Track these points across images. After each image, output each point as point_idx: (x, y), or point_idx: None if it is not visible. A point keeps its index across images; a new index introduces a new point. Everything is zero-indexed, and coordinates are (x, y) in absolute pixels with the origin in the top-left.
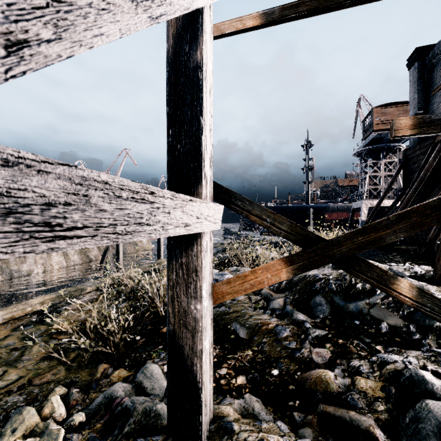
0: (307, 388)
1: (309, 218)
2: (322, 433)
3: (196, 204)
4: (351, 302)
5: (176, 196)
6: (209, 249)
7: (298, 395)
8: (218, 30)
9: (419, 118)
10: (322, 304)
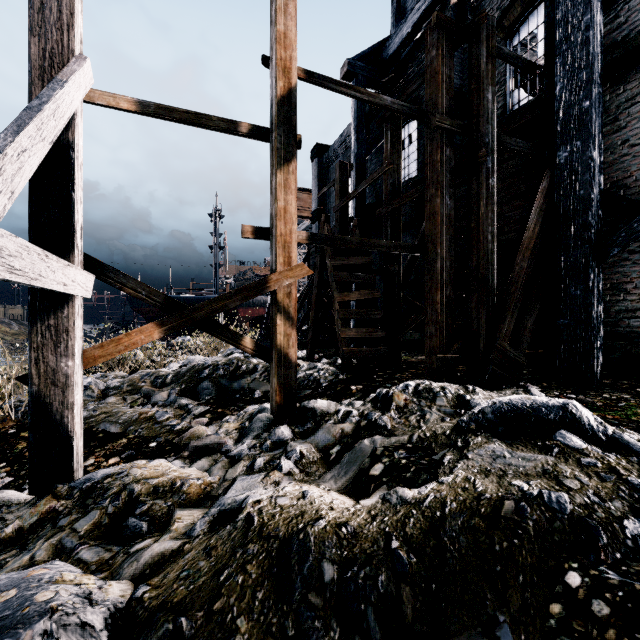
0: (183, 443)
1: (219, 314)
2: (190, 458)
3: (73, 269)
4: (235, 382)
5: (59, 260)
6: (80, 315)
7: (174, 450)
8: (87, 95)
9: (256, 227)
10: (209, 388)
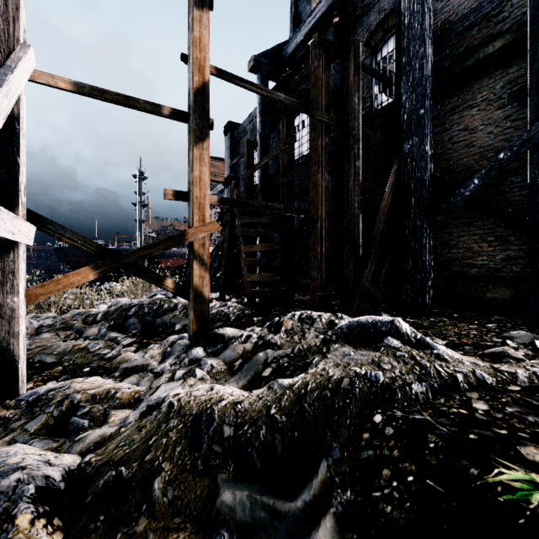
0: (114, 367)
1: (142, 264)
2: (120, 377)
3: (19, 221)
4: (158, 318)
5: (9, 213)
6: (23, 259)
7: (106, 372)
8: None
9: (176, 191)
10: (135, 323)
